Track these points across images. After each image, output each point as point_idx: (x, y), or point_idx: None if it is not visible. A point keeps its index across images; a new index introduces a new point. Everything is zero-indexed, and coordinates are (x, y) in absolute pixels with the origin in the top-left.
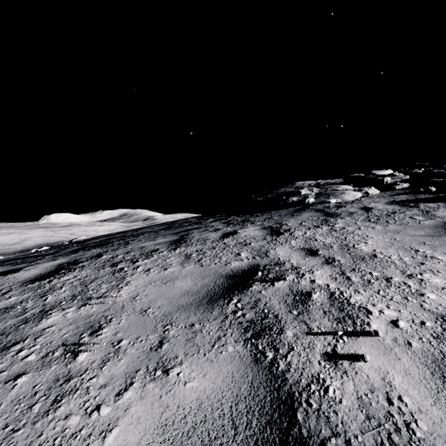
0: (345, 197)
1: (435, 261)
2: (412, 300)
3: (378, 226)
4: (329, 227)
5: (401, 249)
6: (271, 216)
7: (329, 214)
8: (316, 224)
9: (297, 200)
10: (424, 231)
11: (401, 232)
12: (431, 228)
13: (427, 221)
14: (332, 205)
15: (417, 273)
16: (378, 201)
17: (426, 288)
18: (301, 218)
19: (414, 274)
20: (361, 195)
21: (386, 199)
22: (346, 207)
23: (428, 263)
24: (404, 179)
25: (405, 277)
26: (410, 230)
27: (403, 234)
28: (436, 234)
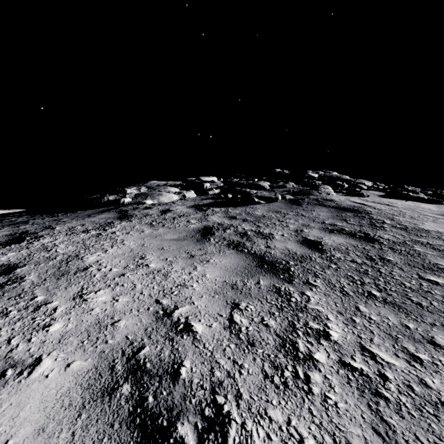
0: (162, 199)
1: (140, 270)
2: (15, 340)
3: (149, 230)
4: (99, 232)
5: (130, 257)
6: (67, 217)
7: (124, 216)
8: (89, 228)
9: (113, 199)
10: (180, 234)
11: (160, 236)
12: (187, 232)
13: (194, 225)
14: (142, 207)
15: (96, 290)
16: (186, 204)
17: (70, 313)
18: (88, 220)
19: (88, 293)
20: (179, 198)
21: (194, 203)
22: (152, 209)
23: (130, 273)
24: (219, 186)
25: (70, 299)
26: (170, 234)
27: (158, 239)
28: (184, 238)
